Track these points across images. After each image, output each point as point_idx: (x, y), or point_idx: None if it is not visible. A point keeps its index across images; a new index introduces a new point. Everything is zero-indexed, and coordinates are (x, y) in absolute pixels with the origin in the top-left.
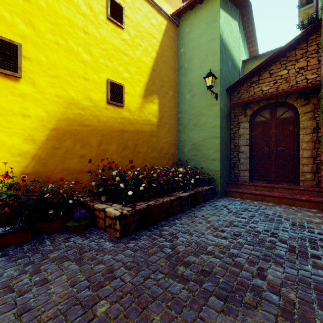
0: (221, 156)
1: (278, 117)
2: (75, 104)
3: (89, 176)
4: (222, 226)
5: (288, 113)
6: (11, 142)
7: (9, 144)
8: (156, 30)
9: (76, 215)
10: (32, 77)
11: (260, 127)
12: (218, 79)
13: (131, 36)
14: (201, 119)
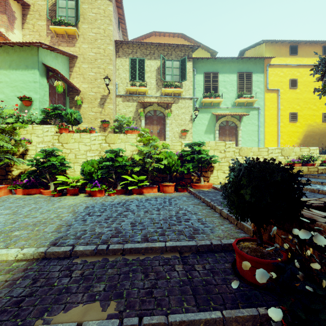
0: None
1: None
2: (310, 125)
3: None
4: None
5: None
6: (294, 140)
7: (294, 140)
8: None
9: None
10: (299, 120)
11: None
12: None
13: None
14: None
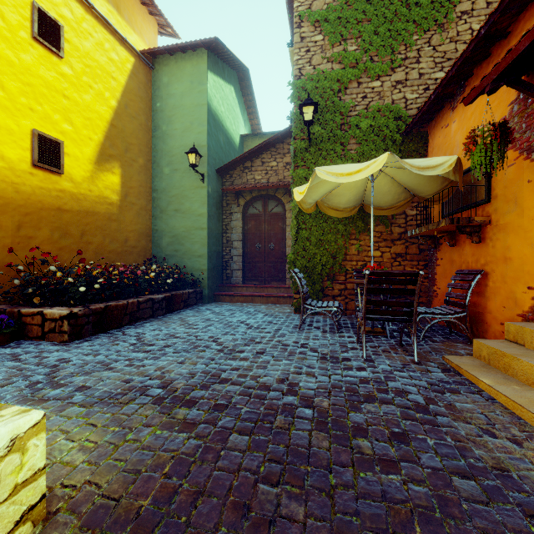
0: (209, 252)
1: (270, 211)
2: None
3: None
4: (198, 322)
5: (278, 208)
6: None
7: None
8: (117, 68)
9: None
10: None
11: (253, 220)
12: (206, 157)
13: (76, 71)
14: (184, 203)
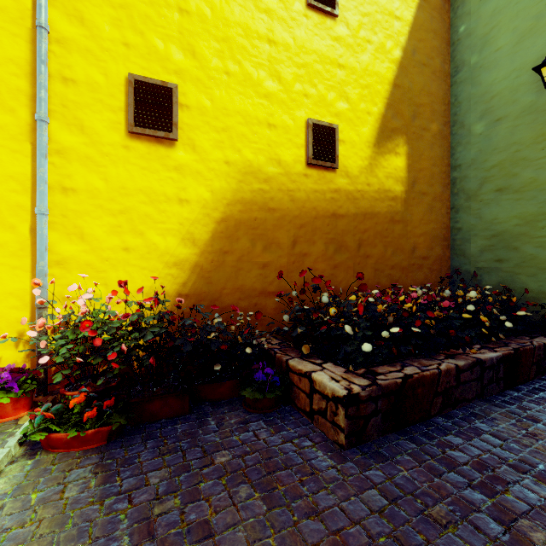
0: None
1: None
2: (255, 174)
3: (276, 302)
4: None
5: None
6: (164, 245)
7: (162, 248)
8: (401, 2)
9: (258, 377)
10: (191, 136)
11: None
12: None
13: (352, 28)
14: (518, 174)
